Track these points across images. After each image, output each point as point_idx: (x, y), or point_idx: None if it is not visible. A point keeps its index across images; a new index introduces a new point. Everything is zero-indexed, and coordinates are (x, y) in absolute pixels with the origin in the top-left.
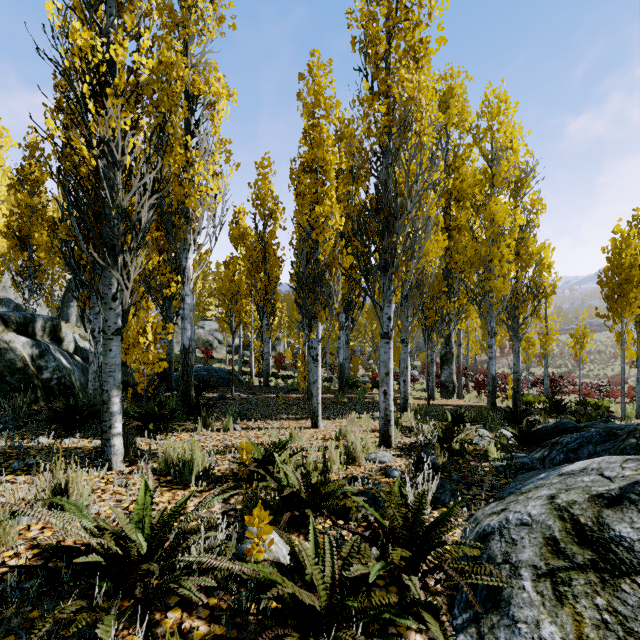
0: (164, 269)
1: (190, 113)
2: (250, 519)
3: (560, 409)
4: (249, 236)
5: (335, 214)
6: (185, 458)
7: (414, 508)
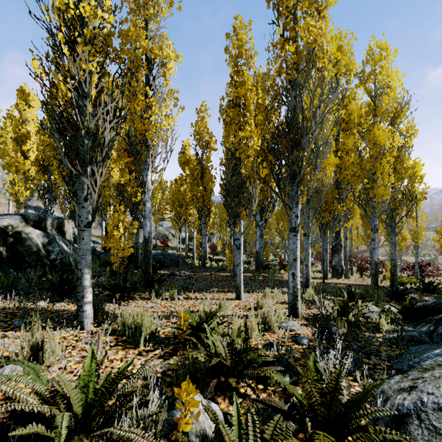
0: (133, 184)
1: (149, 72)
2: (179, 392)
3: (432, 289)
4: (192, 161)
5: (253, 137)
6: (138, 322)
7: (331, 386)
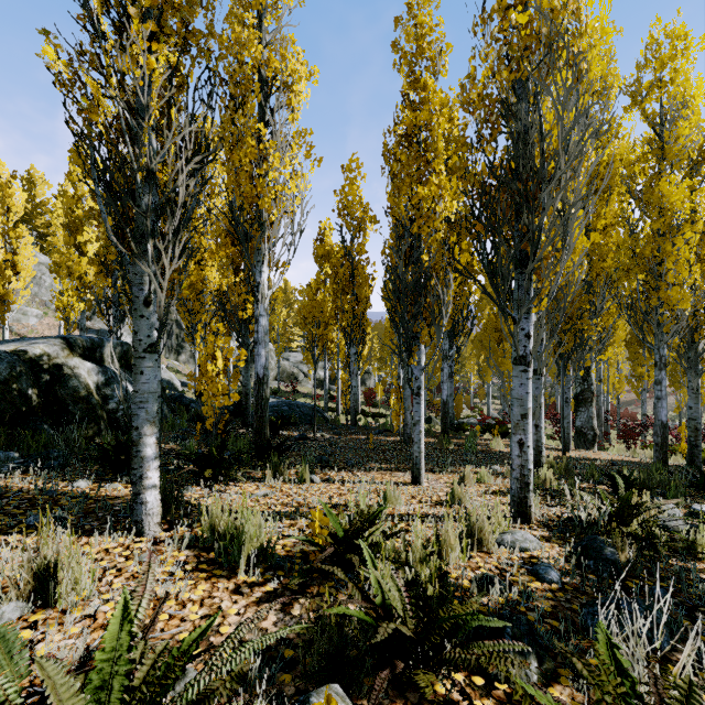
0: (240, 289)
1: (265, 101)
2: None
3: None
4: (335, 254)
5: (444, 197)
6: (237, 526)
7: None
